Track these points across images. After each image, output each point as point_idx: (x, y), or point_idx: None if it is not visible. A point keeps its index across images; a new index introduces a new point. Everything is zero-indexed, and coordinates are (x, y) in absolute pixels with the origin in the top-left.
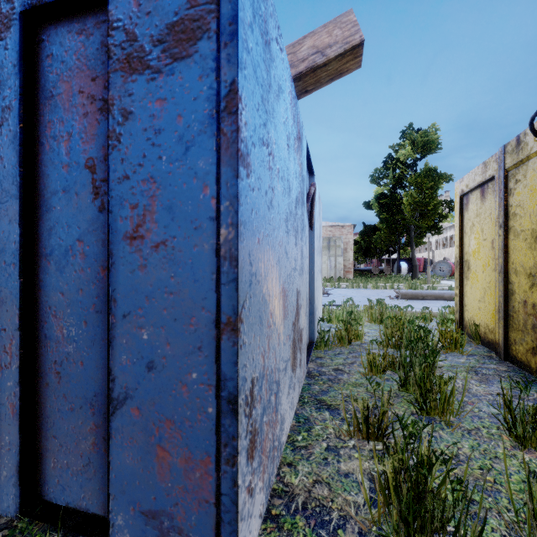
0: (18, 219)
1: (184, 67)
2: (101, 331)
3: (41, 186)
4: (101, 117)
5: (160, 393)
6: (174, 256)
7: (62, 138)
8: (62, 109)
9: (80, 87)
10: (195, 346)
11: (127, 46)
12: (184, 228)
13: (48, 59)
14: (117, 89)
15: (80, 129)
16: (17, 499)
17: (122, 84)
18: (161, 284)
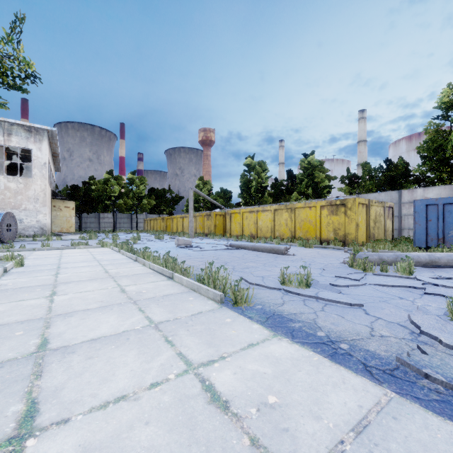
0: None
1: None
2: None
3: None
4: None
5: None
6: None
7: None
8: None
9: None
10: None
11: None
12: None
13: None
14: None
15: None
16: None
17: None
18: None
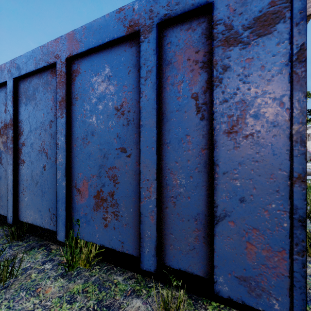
0: (156, 125)
1: (265, 40)
2: (201, 181)
3: (163, 109)
4: (201, 71)
5: (249, 214)
6: (258, 141)
7: (176, 84)
8: (176, 69)
9: (188, 57)
10: (274, 189)
11: (225, 33)
12: (265, 126)
13: (168, 45)
14: (219, 56)
15: (188, 78)
16: (155, 263)
17: (222, 53)
18: (249, 156)
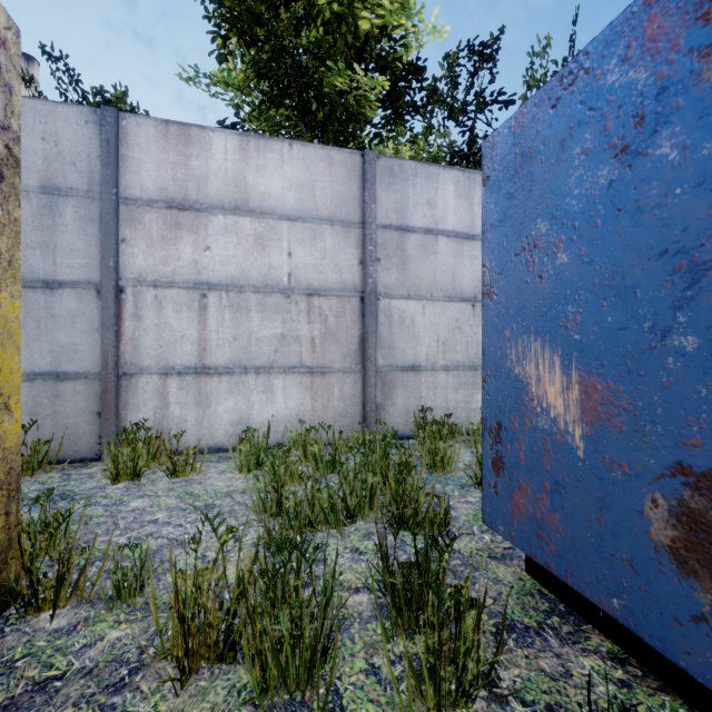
0: None
1: None
2: None
3: None
4: None
5: None
6: None
7: None
8: None
9: None
10: None
11: None
12: None
13: None
14: None
15: None
16: None
17: None
18: None
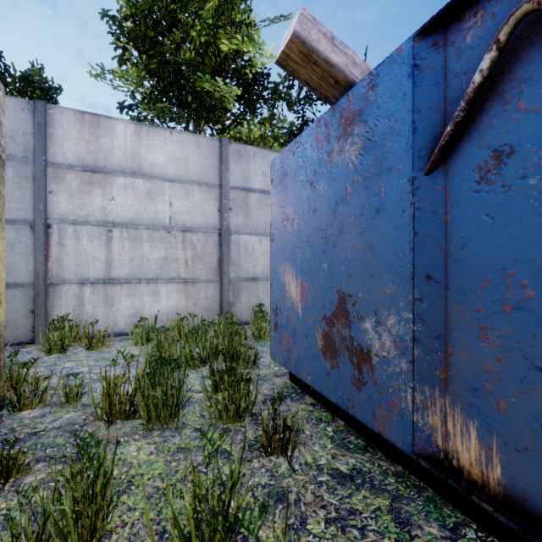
0: None
1: None
2: None
3: None
4: None
5: None
6: None
7: None
8: None
9: None
10: None
11: None
12: None
13: None
14: None
15: None
16: None
17: None
18: None
